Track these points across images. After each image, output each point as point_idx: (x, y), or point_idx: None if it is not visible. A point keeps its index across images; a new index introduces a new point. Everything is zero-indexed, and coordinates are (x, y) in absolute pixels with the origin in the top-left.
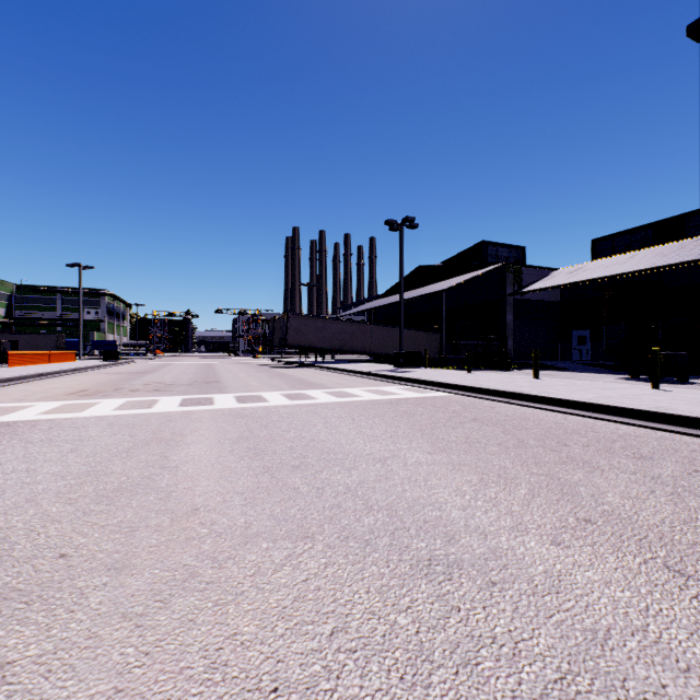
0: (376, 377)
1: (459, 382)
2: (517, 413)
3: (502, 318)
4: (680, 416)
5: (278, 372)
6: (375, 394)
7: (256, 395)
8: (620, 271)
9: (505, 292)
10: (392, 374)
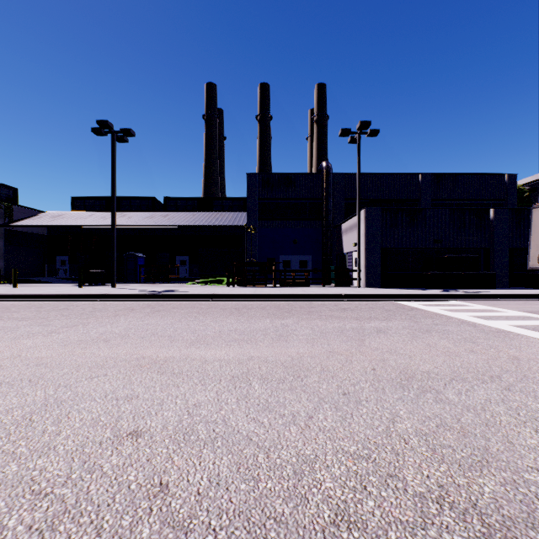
0: None
1: None
2: None
3: None
4: (70, 295)
5: None
6: None
7: None
8: (82, 224)
9: None
10: None
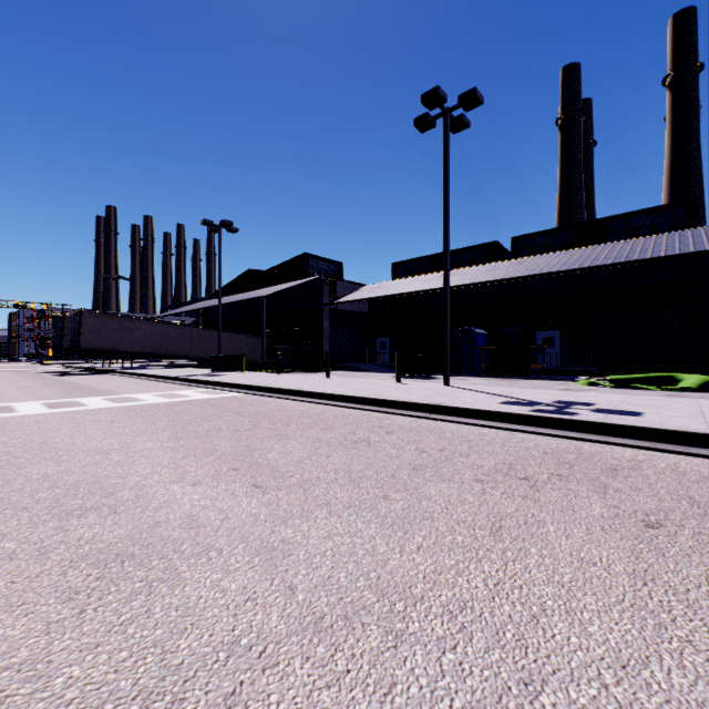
0: (182, 382)
1: (257, 383)
2: (281, 406)
3: (320, 325)
4: (381, 399)
5: (61, 380)
6: (164, 397)
7: (4, 406)
8: (402, 291)
9: (323, 302)
10: (198, 378)
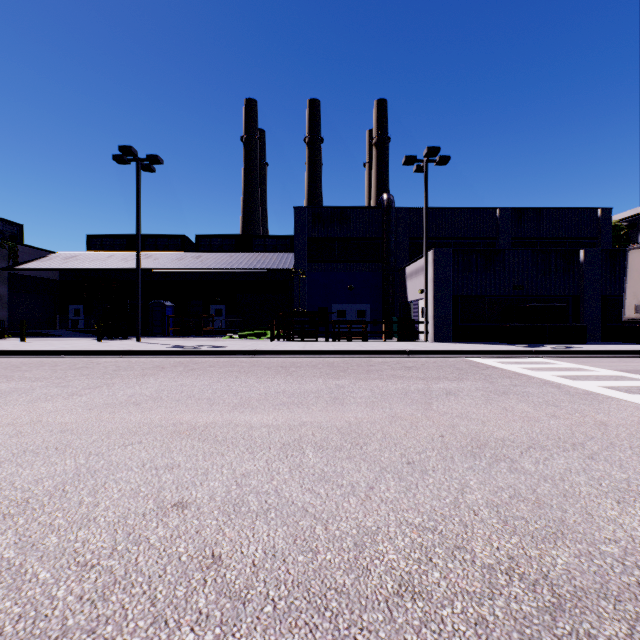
0: None
1: None
2: None
3: None
4: (89, 351)
5: None
6: None
7: None
8: (100, 267)
9: None
10: None
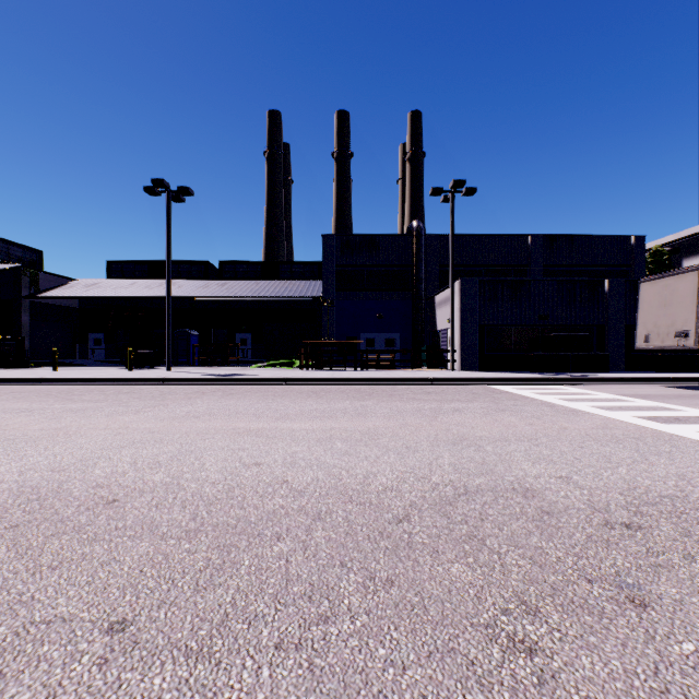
0: None
1: None
2: (44, 388)
3: (17, 319)
4: (128, 378)
5: None
6: None
7: None
8: (124, 295)
9: (21, 294)
10: None
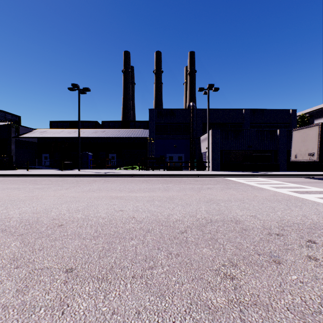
0: None
1: None
2: (23, 178)
3: (9, 147)
4: (61, 174)
5: None
6: None
7: None
8: (58, 136)
9: (11, 136)
10: None
